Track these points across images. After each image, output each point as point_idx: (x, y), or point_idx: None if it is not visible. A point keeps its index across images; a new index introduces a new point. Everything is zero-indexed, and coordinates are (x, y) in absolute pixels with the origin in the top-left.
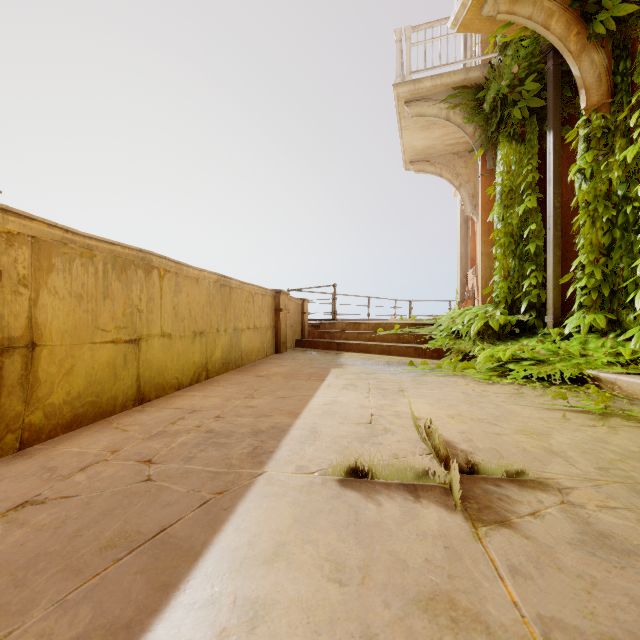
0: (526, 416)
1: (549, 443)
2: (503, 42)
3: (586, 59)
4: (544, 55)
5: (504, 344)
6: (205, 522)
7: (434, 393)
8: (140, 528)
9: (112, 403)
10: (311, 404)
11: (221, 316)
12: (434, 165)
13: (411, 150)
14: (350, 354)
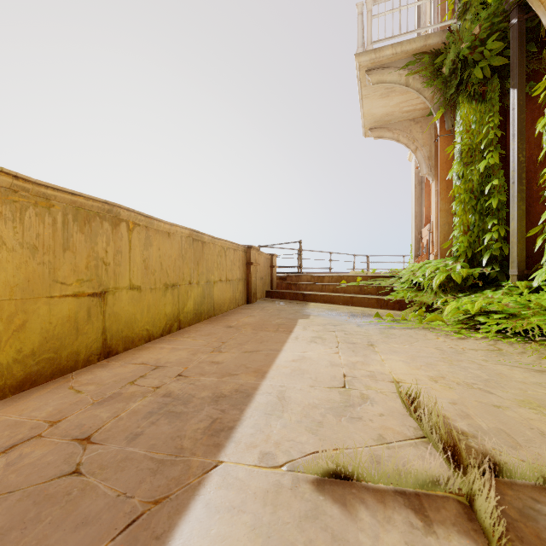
0: (520, 380)
1: None
2: (462, 7)
3: None
4: (507, 13)
5: (467, 296)
6: None
7: (406, 348)
8: None
9: (73, 358)
10: (279, 360)
11: (193, 269)
12: (392, 131)
13: (370, 118)
14: (315, 304)
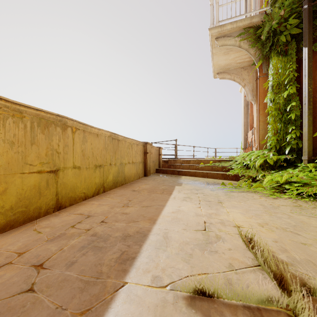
0: (315, 226)
1: None
2: None
3: None
4: (301, 2)
5: (277, 172)
6: None
7: (242, 205)
8: None
9: (37, 211)
10: (164, 212)
11: (112, 156)
12: (230, 74)
13: (217, 66)
14: (185, 177)
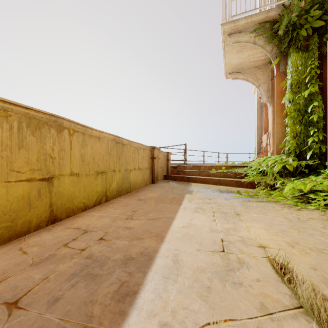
0: None
1: None
2: None
3: None
4: None
5: (298, 179)
6: None
7: (263, 217)
8: None
9: (27, 225)
10: (173, 226)
11: (116, 161)
12: (243, 74)
13: (230, 66)
14: (195, 184)
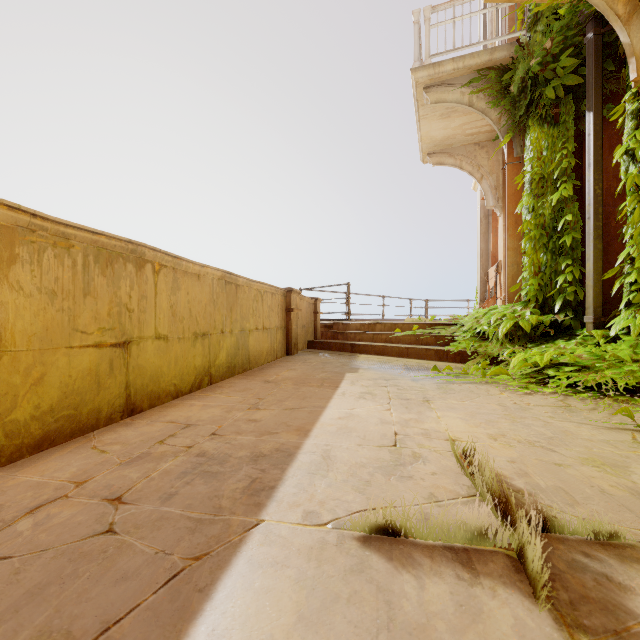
0: (586, 438)
1: (632, 480)
2: (533, 18)
3: (637, 23)
4: (582, 26)
5: (537, 347)
6: (168, 616)
7: (465, 405)
8: (72, 625)
9: (95, 416)
10: (323, 418)
11: (226, 316)
12: (453, 157)
13: (429, 141)
14: (365, 356)
